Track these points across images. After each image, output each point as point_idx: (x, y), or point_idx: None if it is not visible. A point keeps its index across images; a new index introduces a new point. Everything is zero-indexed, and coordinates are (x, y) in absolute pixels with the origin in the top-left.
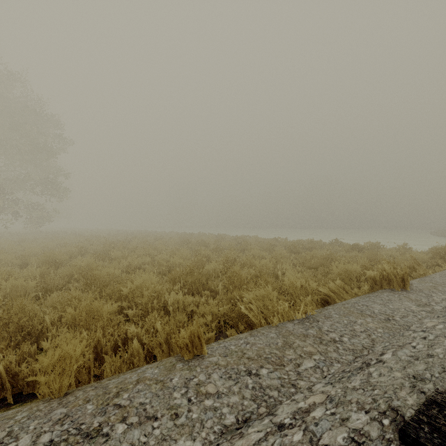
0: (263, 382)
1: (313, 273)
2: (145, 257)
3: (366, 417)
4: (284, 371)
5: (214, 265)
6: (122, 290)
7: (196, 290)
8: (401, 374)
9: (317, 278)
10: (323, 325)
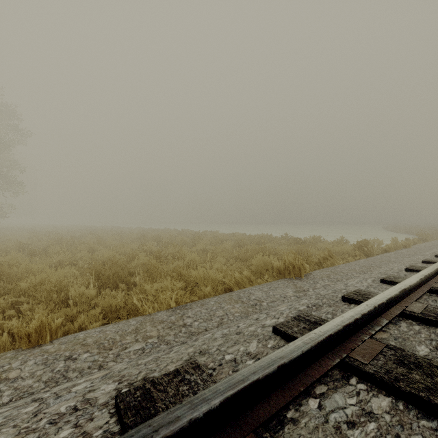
0: (73, 366)
1: (241, 265)
2: (84, 252)
3: (111, 389)
4: (105, 355)
5: (144, 259)
6: (25, 286)
7: (112, 283)
8: (192, 350)
9: (241, 270)
10: (190, 311)
